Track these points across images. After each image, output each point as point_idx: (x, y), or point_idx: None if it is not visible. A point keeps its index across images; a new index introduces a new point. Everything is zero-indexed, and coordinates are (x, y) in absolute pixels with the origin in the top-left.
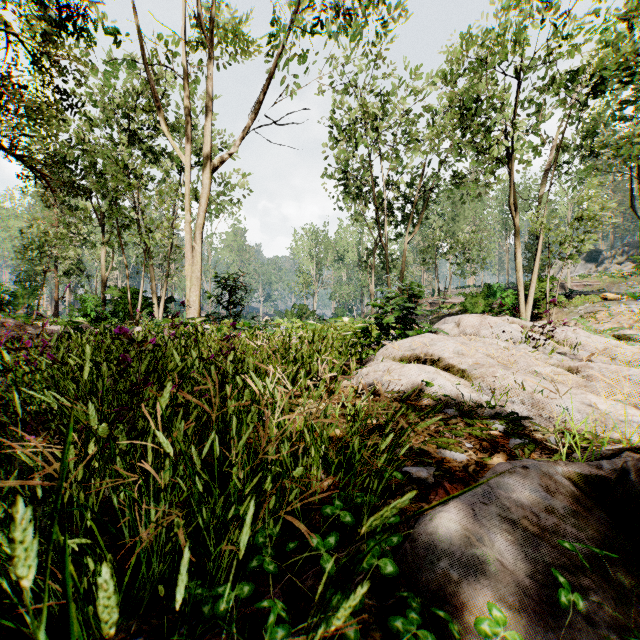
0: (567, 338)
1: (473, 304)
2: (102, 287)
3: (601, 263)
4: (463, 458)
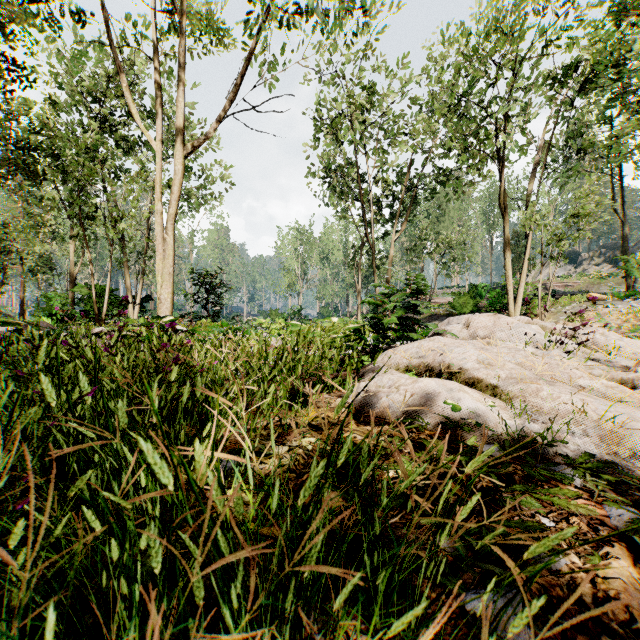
0: (596, 341)
1: (461, 304)
2: (71, 285)
3: (580, 264)
4: (560, 563)
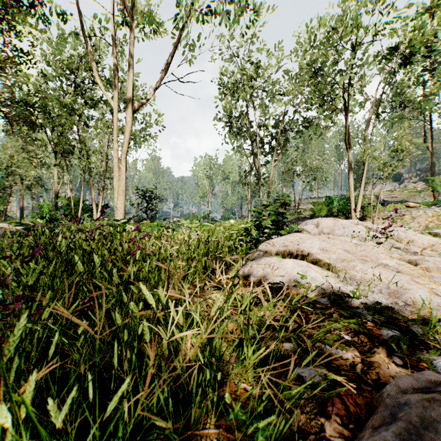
0: (399, 236)
1: (319, 210)
2: (55, 197)
3: (402, 182)
4: (348, 355)
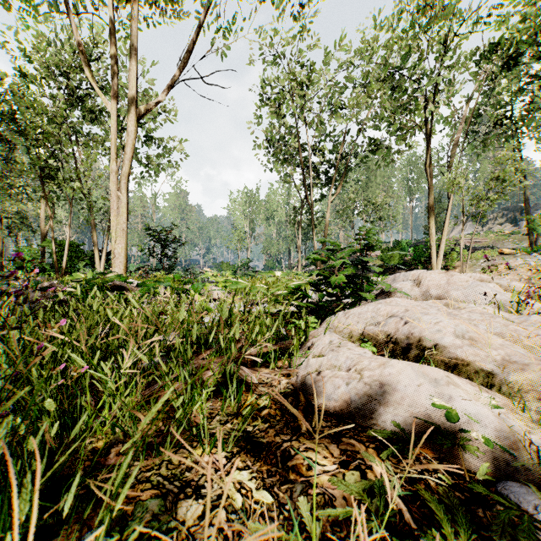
0: None
1: (389, 257)
2: (42, 240)
3: (486, 224)
4: None
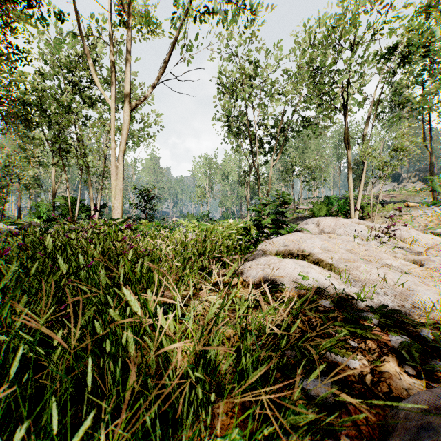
0: (402, 235)
1: (318, 209)
2: (52, 196)
3: (401, 182)
4: (355, 364)
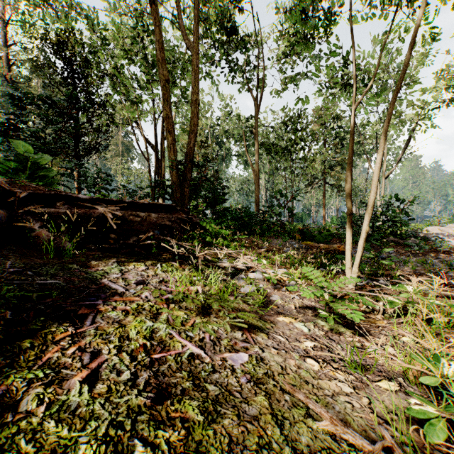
0: None
1: None
2: (337, 212)
3: None
4: None
